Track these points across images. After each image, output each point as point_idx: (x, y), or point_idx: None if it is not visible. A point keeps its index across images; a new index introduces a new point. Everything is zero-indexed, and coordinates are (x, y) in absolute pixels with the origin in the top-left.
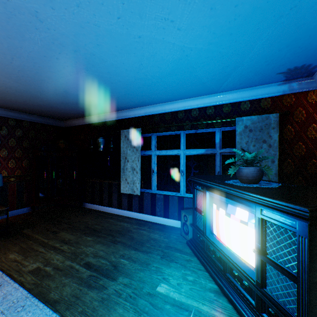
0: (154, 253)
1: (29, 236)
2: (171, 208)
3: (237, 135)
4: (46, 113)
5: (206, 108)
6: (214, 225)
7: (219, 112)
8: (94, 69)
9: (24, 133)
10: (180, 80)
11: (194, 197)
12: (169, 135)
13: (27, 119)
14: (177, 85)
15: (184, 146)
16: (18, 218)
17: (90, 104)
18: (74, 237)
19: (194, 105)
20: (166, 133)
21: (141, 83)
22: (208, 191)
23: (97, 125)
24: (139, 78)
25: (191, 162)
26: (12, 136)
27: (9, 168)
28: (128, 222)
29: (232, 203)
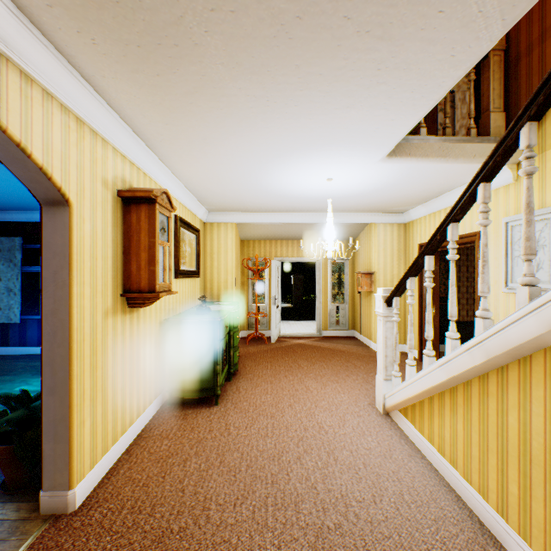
0: (26, 373)
1: None
2: None
3: None
4: None
5: None
6: None
7: None
8: None
9: None
10: None
11: None
12: None
13: None
14: None
15: None
16: None
17: None
18: None
19: None
20: None
21: (10, 196)
22: None
23: None
24: (4, 192)
25: None
26: None
27: None
28: None
29: None
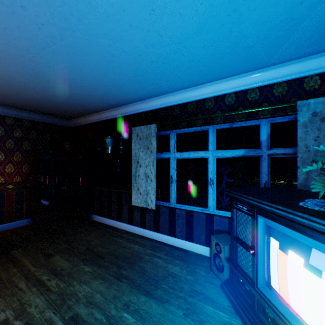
0: (173, 303)
1: (16, 260)
2: (195, 229)
3: (299, 128)
4: (48, 110)
5: (247, 91)
6: (273, 274)
7: (267, 96)
8: (83, 28)
9: (23, 134)
10: (212, 44)
11: (233, 220)
12: (192, 133)
13: (27, 117)
14: (207, 54)
15: (214, 146)
16: (14, 231)
17: (93, 94)
18: (68, 266)
19: (229, 88)
20: (189, 129)
21: (154, 54)
22: (263, 216)
23: (105, 122)
24: (151, 42)
25: (223, 167)
26: (9, 137)
27: (6, 173)
28: (140, 243)
29: (324, 250)
